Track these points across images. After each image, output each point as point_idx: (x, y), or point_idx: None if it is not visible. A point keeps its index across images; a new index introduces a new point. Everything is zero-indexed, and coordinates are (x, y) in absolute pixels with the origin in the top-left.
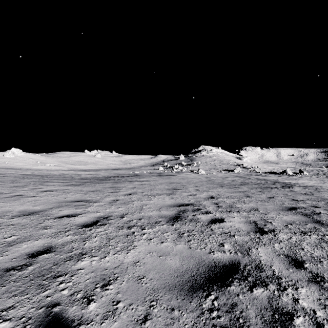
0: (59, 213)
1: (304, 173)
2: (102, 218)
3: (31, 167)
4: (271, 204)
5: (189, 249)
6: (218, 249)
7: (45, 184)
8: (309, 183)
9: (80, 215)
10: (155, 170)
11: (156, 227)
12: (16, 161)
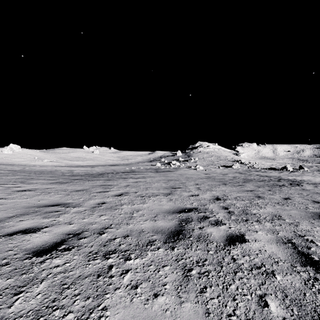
0: (15, 226)
1: (304, 169)
2: (72, 235)
3: (28, 163)
4: (293, 208)
5: (207, 317)
6: (260, 316)
7: (27, 182)
8: (316, 180)
9: (42, 229)
10: (152, 166)
11: (148, 253)
12: (13, 157)
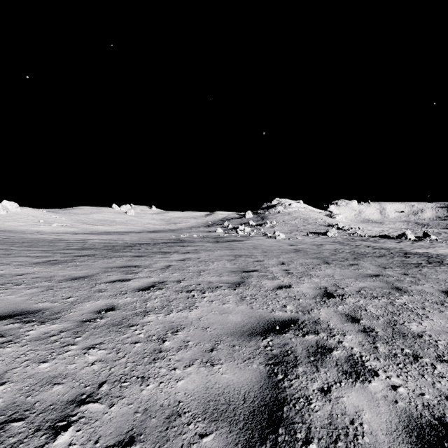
0: None
1: (431, 237)
2: None
3: (28, 229)
4: None
5: None
6: None
7: None
8: None
9: None
10: (211, 233)
11: None
12: (8, 219)
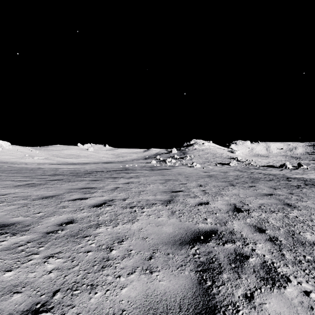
0: None
1: (303, 166)
2: None
3: (17, 161)
4: None
5: None
6: None
7: None
8: None
9: None
10: (147, 164)
11: None
12: (3, 154)
